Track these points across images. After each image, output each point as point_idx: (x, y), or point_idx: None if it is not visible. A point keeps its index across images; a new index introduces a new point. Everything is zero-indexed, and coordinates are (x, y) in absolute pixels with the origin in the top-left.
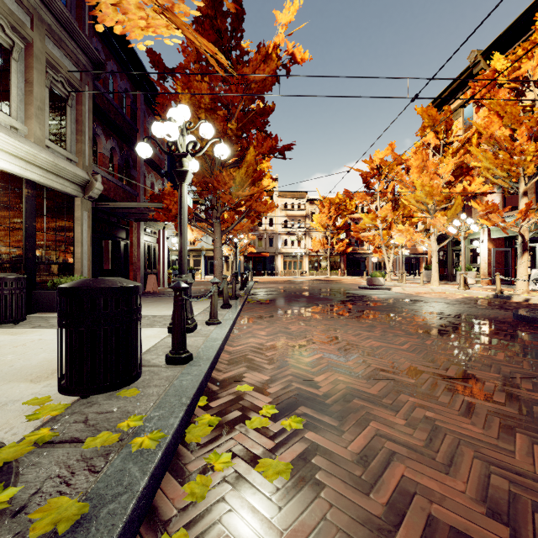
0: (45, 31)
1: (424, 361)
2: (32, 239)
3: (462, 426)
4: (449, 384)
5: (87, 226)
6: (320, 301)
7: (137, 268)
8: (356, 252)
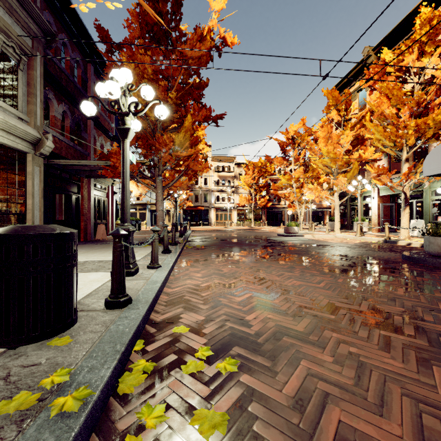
0: None
1: (339, 298)
2: None
3: (384, 361)
4: (364, 319)
5: (38, 180)
6: (247, 246)
7: (88, 219)
8: (274, 207)
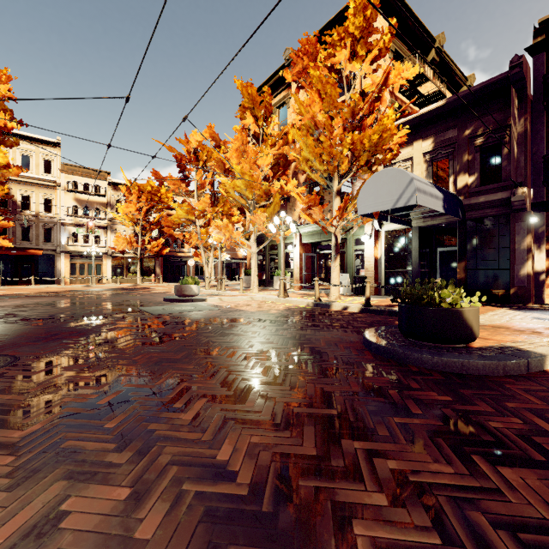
0: None
1: None
2: None
3: None
4: None
5: None
6: (45, 343)
7: None
8: (175, 255)
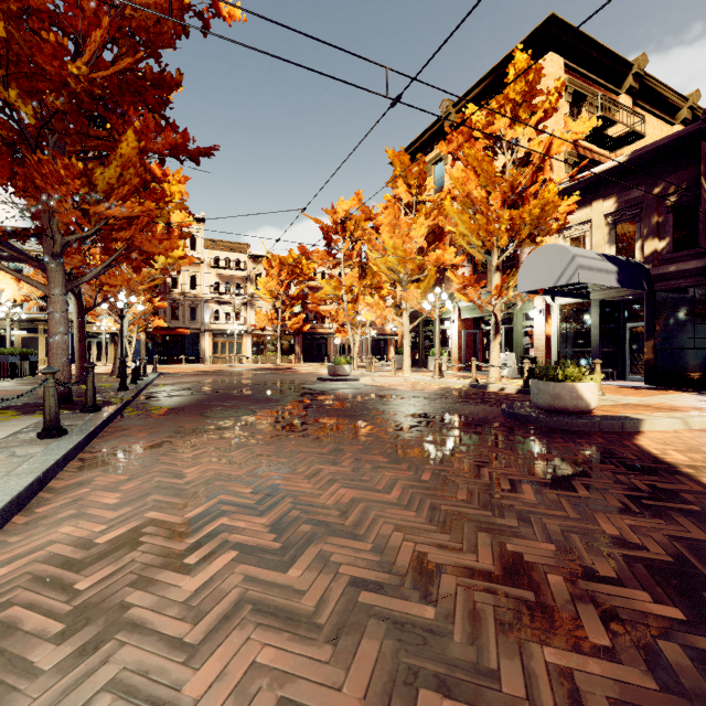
0: None
1: (433, 532)
2: None
3: None
4: (497, 602)
5: None
6: (260, 404)
7: None
8: (315, 331)
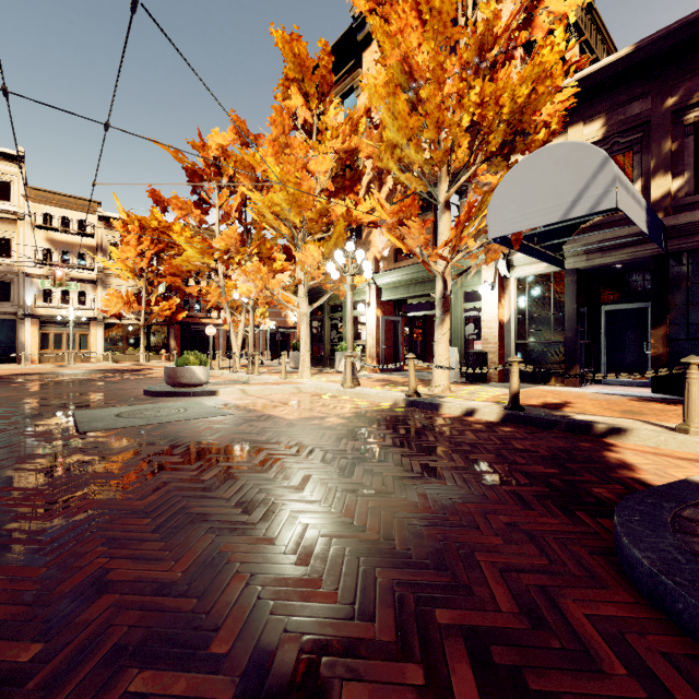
0: None
1: None
2: None
3: None
4: None
5: None
6: None
7: None
8: (197, 321)
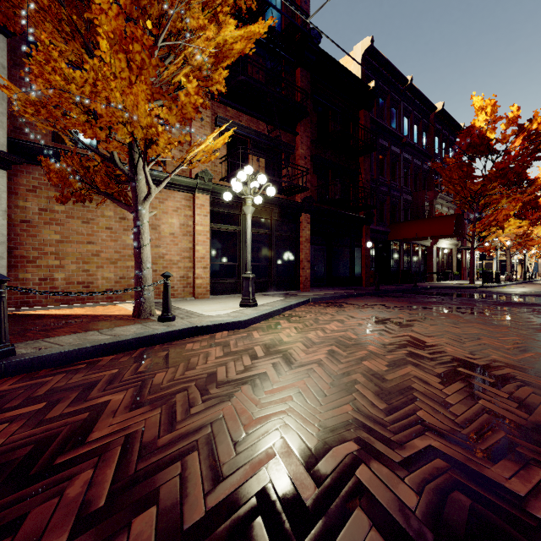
0: (449, 208)
1: None
2: (447, 262)
3: None
4: None
5: (455, 257)
6: None
7: (464, 269)
8: None
